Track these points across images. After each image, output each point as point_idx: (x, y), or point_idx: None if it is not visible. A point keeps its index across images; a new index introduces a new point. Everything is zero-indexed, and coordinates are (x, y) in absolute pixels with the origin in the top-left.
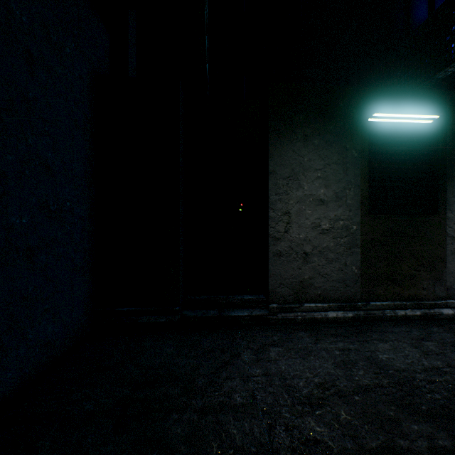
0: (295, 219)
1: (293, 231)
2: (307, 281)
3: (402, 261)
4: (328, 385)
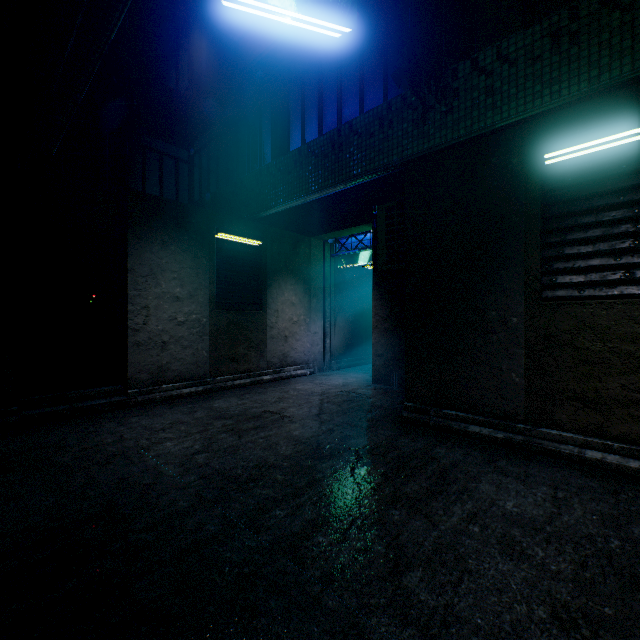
0: (154, 313)
1: (153, 323)
2: (165, 366)
3: (240, 345)
4: (176, 422)
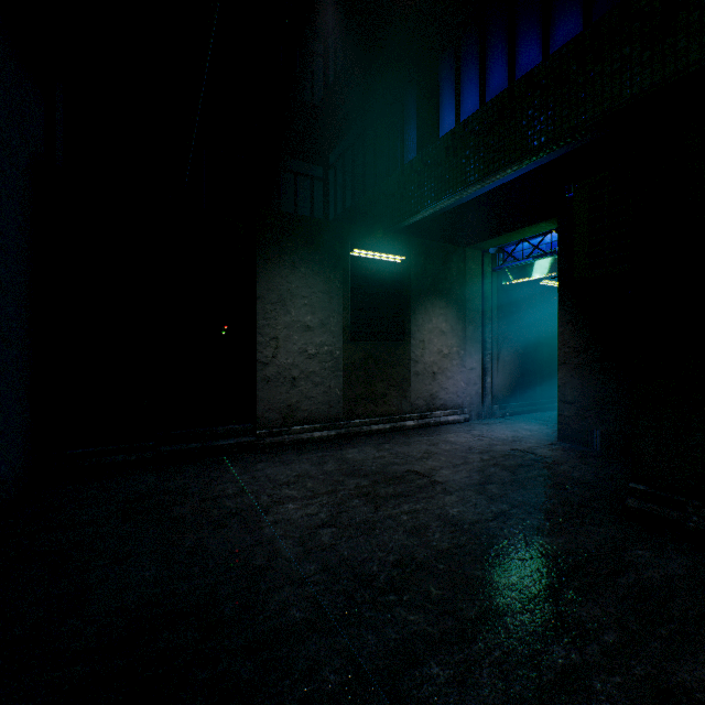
0: (283, 344)
1: (282, 356)
2: (295, 405)
3: (377, 383)
4: (303, 475)
